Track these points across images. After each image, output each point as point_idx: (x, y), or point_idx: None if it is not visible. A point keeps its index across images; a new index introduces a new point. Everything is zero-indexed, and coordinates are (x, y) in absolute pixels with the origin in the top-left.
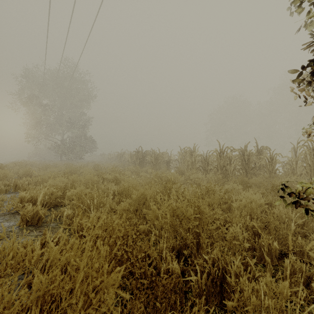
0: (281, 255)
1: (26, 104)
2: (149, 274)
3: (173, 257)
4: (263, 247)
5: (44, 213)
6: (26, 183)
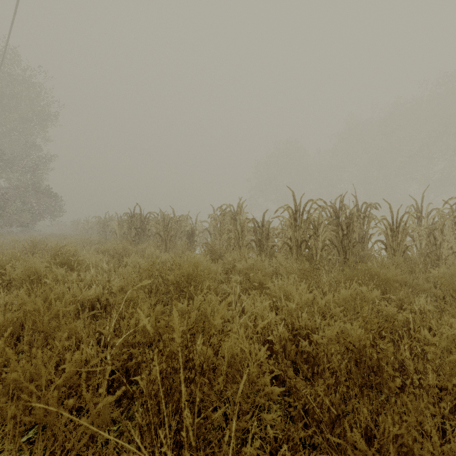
0: None
1: None
2: None
3: None
4: None
5: None
6: None
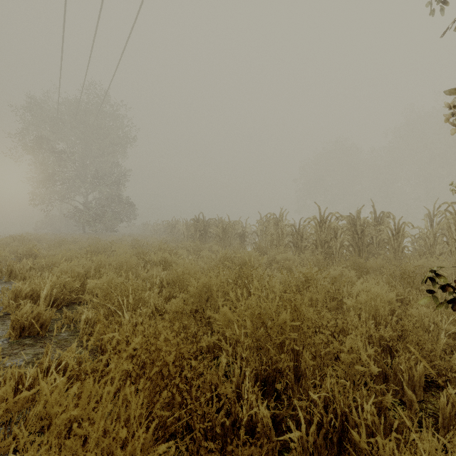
0: (427, 384)
1: (32, 149)
2: (218, 424)
3: (259, 395)
4: (400, 372)
5: (50, 316)
6: (26, 267)
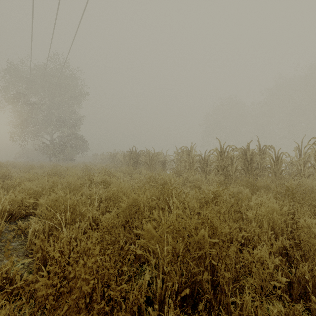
0: None
1: (11, 100)
2: None
3: None
4: (303, 280)
5: (1, 229)
6: None
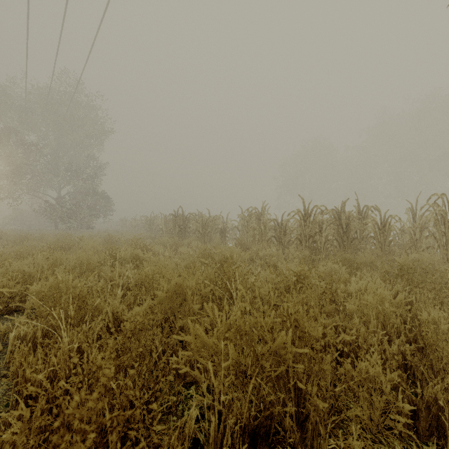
0: None
1: None
2: None
3: None
4: (434, 406)
5: None
6: None
